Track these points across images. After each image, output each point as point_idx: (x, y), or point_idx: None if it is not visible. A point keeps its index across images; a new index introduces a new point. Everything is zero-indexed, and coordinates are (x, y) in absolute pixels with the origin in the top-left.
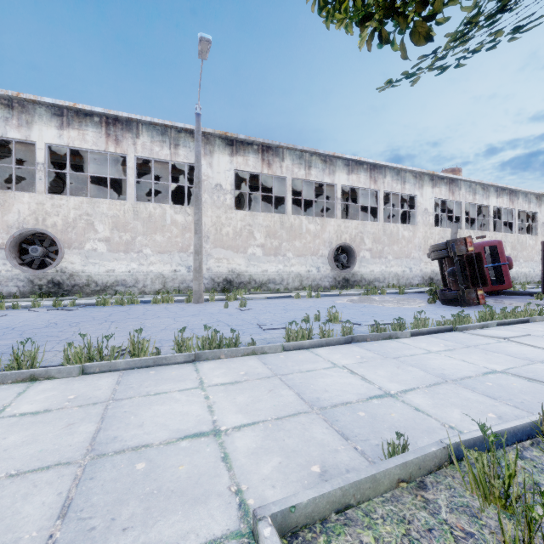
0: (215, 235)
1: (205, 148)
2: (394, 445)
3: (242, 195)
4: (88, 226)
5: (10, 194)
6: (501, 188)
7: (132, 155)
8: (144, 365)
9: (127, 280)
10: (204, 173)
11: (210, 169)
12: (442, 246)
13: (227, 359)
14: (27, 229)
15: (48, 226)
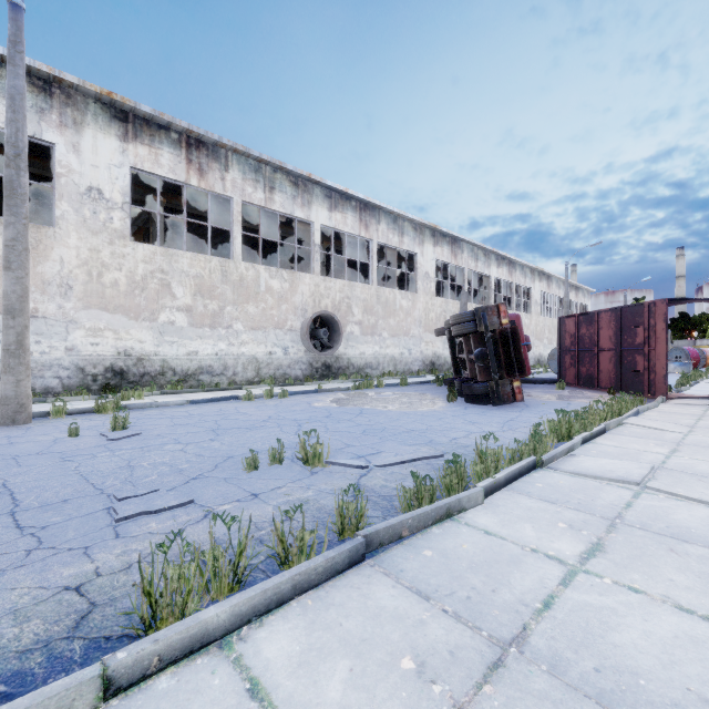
0: (87, 285)
1: (62, 112)
2: None
3: (153, 222)
4: None
5: None
6: (502, 256)
7: None
8: None
9: None
10: (60, 161)
11: (74, 156)
12: (468, 317)
13: None
14: None
15: None
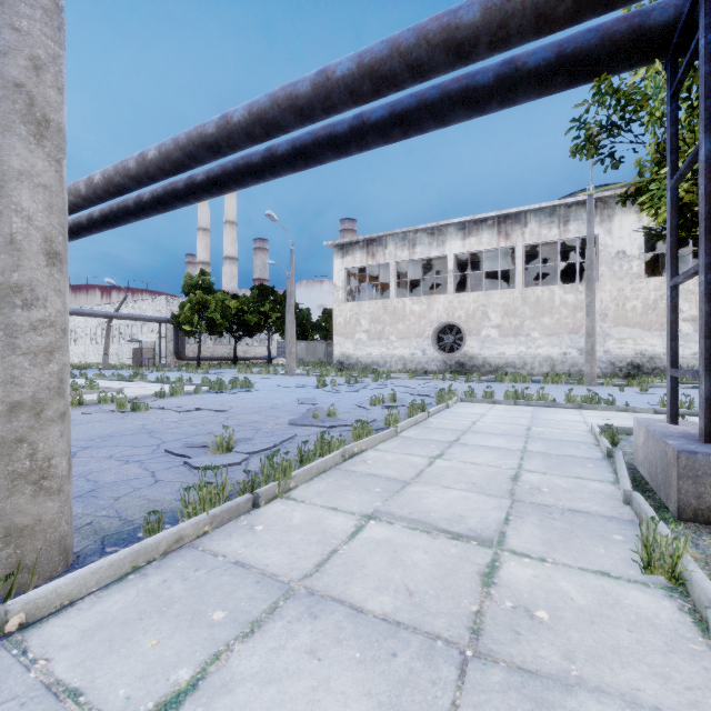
0: (615, 312)
1: (601, 214)
2: None
3: (661, 254)
4: (483, 316)
5: (432, 298)
6: None
7: (520, 245)
8: (546, 406)
9: (515, 362)
10: (600, 243)
11: (608, 237)
12: None
13: (602, 411)
14: (443, 323)
15: (455, 319)
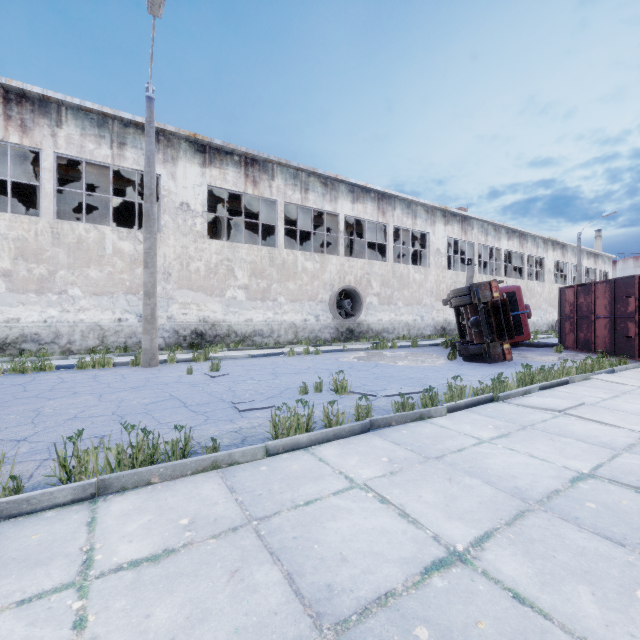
0: (180, 272)
1: (165, 152)
2: None
3: (219, 221)
4: None
5: None
6: (512, 230)
7: (49, 150)
8: None
9: (40, 333)
10: (164, 187)
11: (172, 182)
12: (465, 291)
13: (163, 483)
14: None
15: None
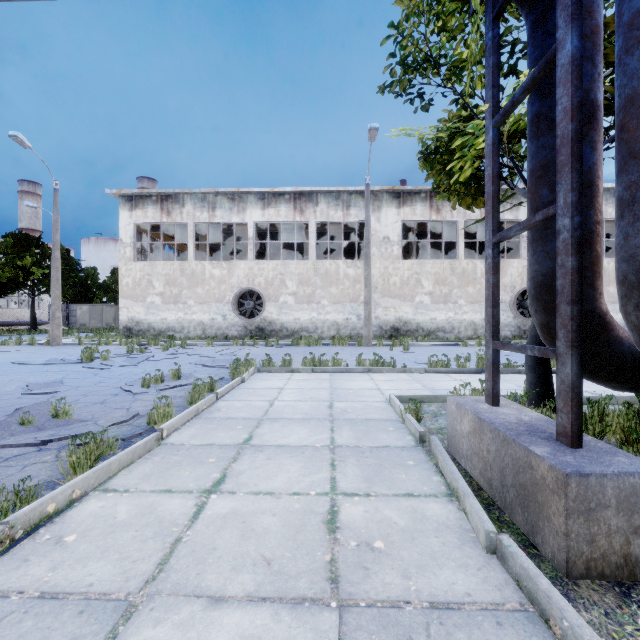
0: (383, 286)
1: (373, 205)
2: (453, 393)
3: (410, 243)
4: (281, 283)
5: (233, 263)
6: None
7: (312, 221)
8: (341, 371)
9: (309, 326)
10: (372, 228)
11: (378, 224)
12: None
13: (387, 373)
14: (244, 289)
15: (255, 285)
